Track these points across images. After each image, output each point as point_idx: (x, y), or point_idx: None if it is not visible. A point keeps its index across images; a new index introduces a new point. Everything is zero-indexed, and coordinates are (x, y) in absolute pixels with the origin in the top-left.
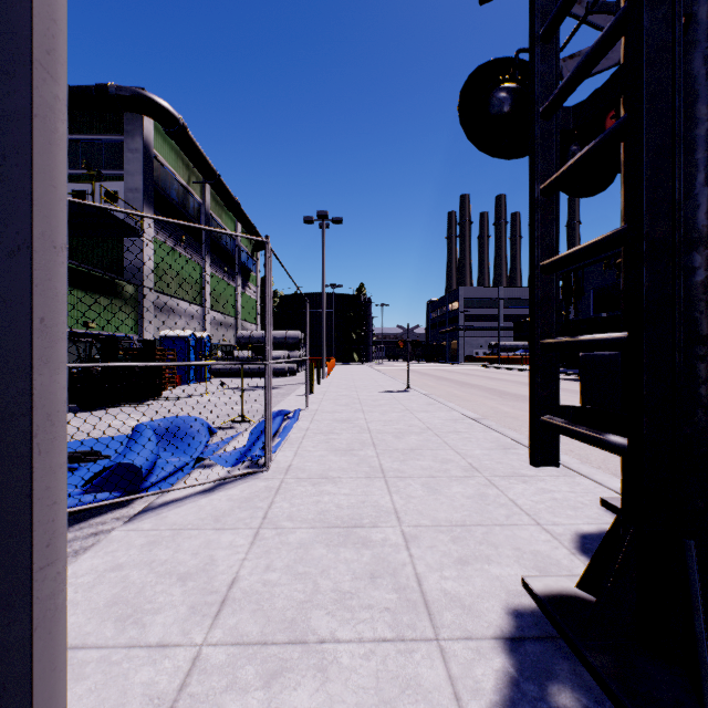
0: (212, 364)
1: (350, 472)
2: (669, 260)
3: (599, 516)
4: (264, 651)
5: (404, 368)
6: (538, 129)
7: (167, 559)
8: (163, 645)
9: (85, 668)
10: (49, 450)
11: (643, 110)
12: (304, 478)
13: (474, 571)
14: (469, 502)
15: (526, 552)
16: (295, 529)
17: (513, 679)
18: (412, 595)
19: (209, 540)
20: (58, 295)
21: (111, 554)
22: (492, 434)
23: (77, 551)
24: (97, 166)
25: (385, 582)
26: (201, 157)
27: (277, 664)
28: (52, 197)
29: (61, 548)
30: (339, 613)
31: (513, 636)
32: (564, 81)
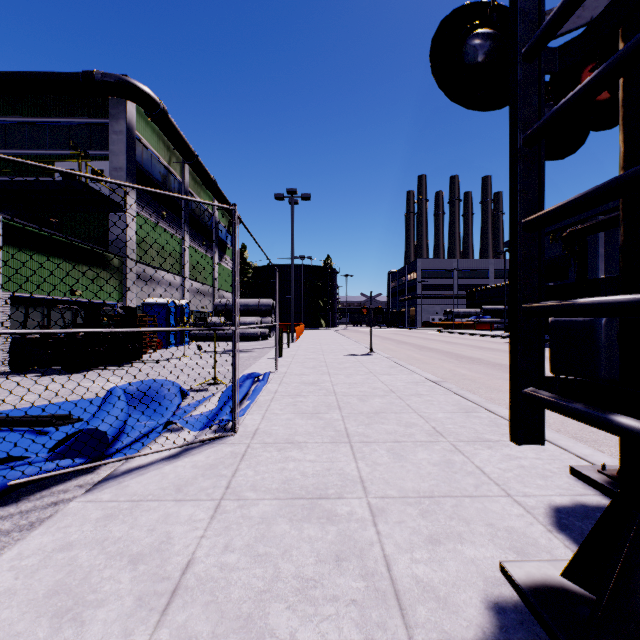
0: (179, 330)
1: (315, 437)
2: None
3: (570, 486)
4: None
5: (367, 333)
6: (520, 72)
7: (121, 536)
8: None
9: None
10: None
11: None
12: (270, 443)
13: (446, 552)
14: (436, 470)
15: (499, 529)
16: (258, 500)
17: None
18: (380, 583)
19: (168, 513)
20: None
21: (63, 530)
22: (453, 396)
23: (33, 523)
24: (85, 147)
25: (351, 566)
26: (181, 139)
27: None
28: None
29: None
30: (300, 607)
31: (497, 639)
32: (555, 11)
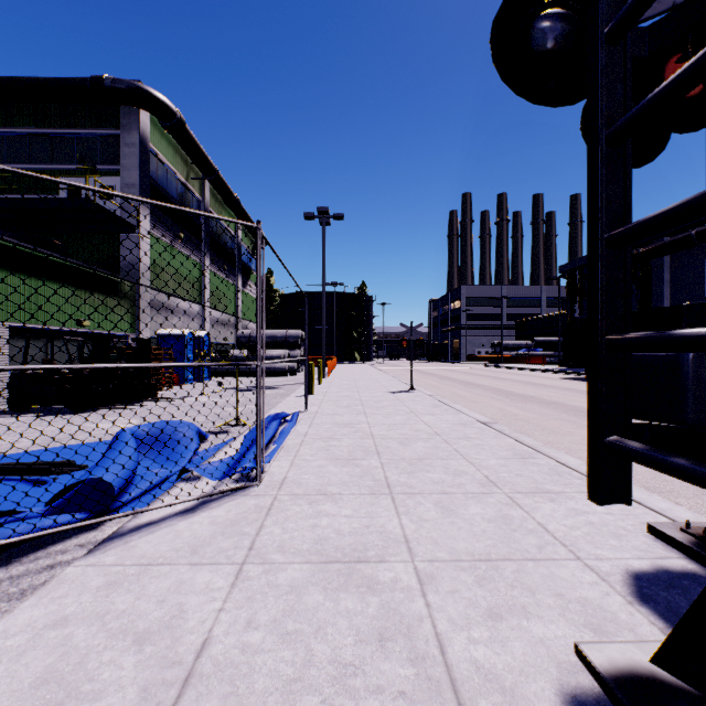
0: (195, 365)
1: (352, 487)
2: None
3: (648, 547)
4: None
5: (406, 368)
6: (602, 57)
7: (125, 609)
8: None
9: None
10: None
11: None
12: (300, 494)
13: (509, 630)
14: (491, 527)
15: (570, 600)
16: (287, 564)
17: None
18: (433, 670)
19: (181, 580)
20: None
21: (57, 602)
22: (506, 440)
23: (24, 591)
24: (93, 161)
25: (398, 648)
26: (200, 152)
27: None
28: None
29: None
30: (338, 701)
31: None
32: None
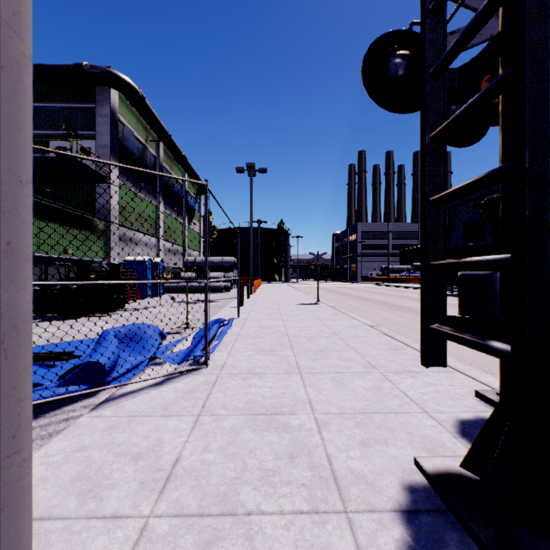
0: (162, 282)
1: (272, 369)
2: (548, 192)
3: (474, 405)
4: (201, 522)
5: (314, 286)
6: (428, 87)
7: (123, 441)
8: (116, 516)
9: (50, 537)
10: (15, 355)
11: (525, 62)
12: (236, 373)
13: (374, 452)
14: (369, 394)
15: (416, 436)
16: (228, 416)
17: (411, 548)
18: (324, 473)
19: (158, 425)
20: (23, 223)
21: (77, 437)
22: (385, 338)
23: (51, 434)
24: (75, 128)
25: (301, 461)
26: (156, 121)
27: (211, 533)
28: (18, 138)
29: (26, 438)
30: (263, 488)
31: (409, 509)
32: (452, 45)
